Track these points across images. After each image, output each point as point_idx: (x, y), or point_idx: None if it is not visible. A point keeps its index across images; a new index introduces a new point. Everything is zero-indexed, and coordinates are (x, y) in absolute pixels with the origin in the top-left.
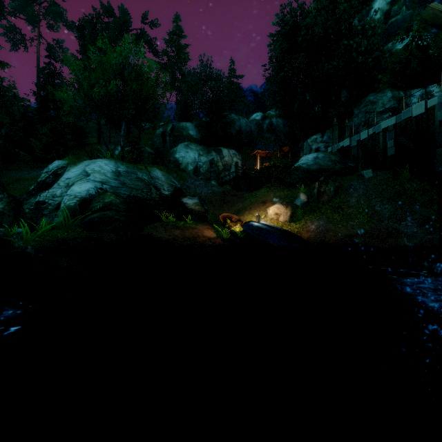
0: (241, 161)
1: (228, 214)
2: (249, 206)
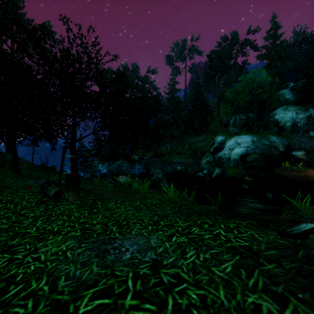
0: None
1: None
2: None
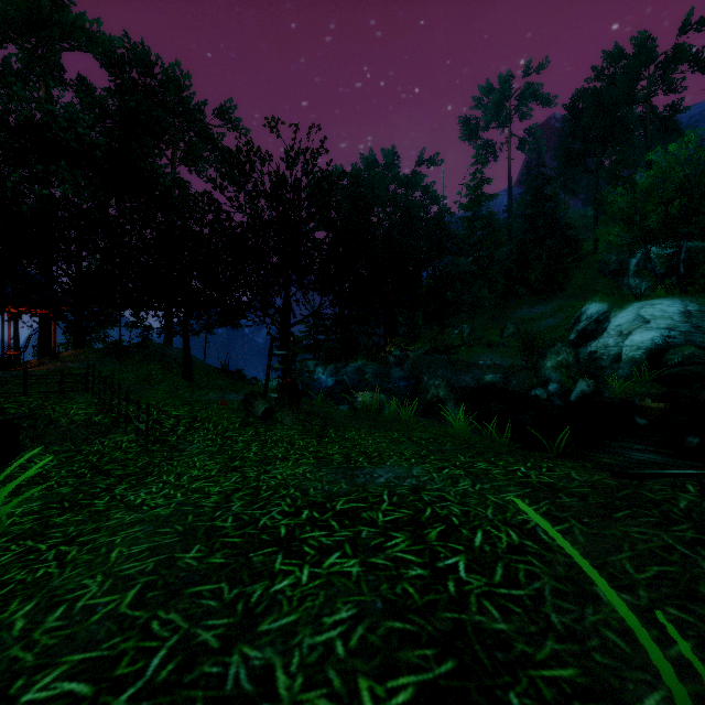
0: None
1: None
2: None
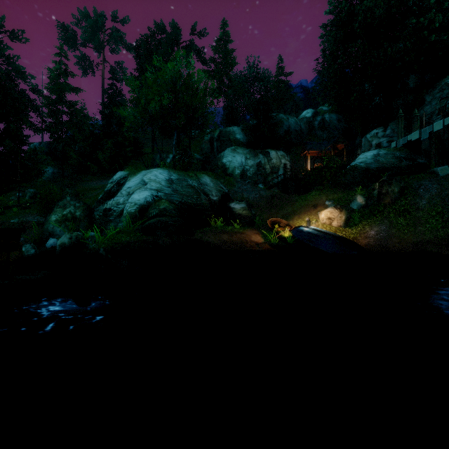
0: (290, 163)
1: (276, 219)
2: (299, 210)
